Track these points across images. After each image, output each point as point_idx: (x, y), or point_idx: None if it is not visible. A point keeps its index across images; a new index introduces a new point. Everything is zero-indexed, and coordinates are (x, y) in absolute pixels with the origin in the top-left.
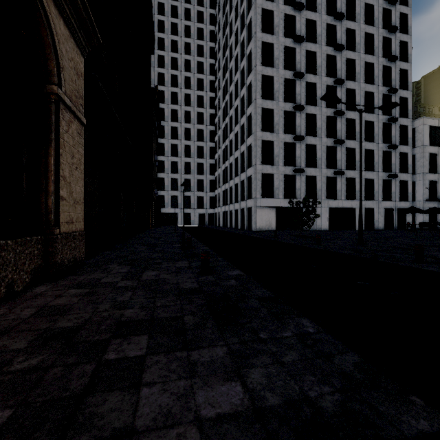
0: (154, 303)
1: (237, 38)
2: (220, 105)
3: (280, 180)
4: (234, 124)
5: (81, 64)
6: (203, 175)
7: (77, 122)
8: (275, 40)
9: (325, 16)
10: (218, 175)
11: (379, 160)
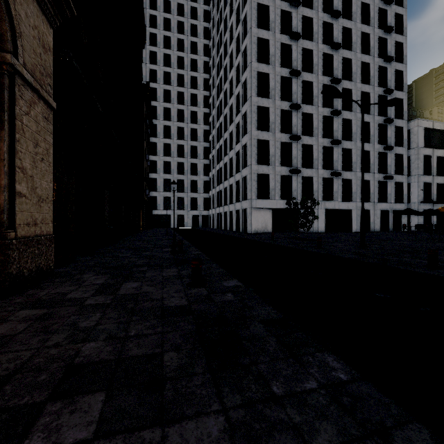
0: (126, 331)
1: (232, 35)
2: (214, 104)
3: (276, 181)
4: (228, 123)
5: (49, 37)
6: (196, 176)
7: (43, 104)
8: (271, 37)
9: (322, 14)
10: (212, 176)
11: (375, 161)
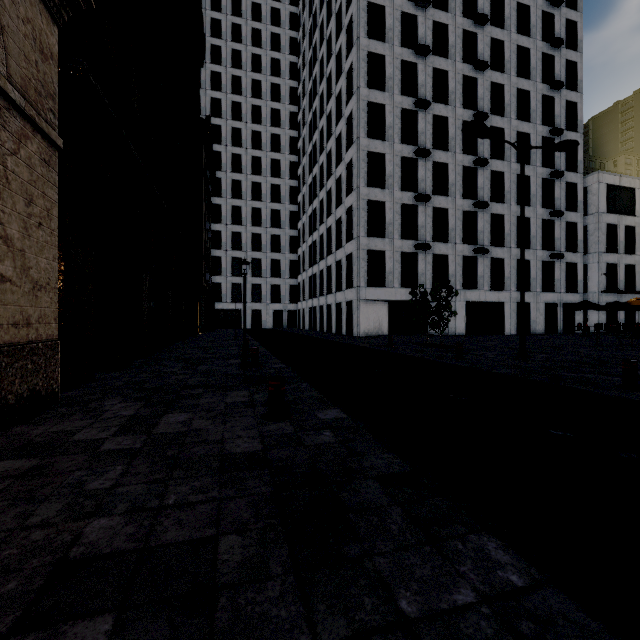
0: (162, 497)
1: (331, 48)
2: (305, 149)
3: (394, 260)
4: (326, 177)
5: (51, 38)
6: (279, 253)
7: (41, 139)
8: (387, 51)
9: (461, 19)
10: (302, 253)
11: (538, 233)
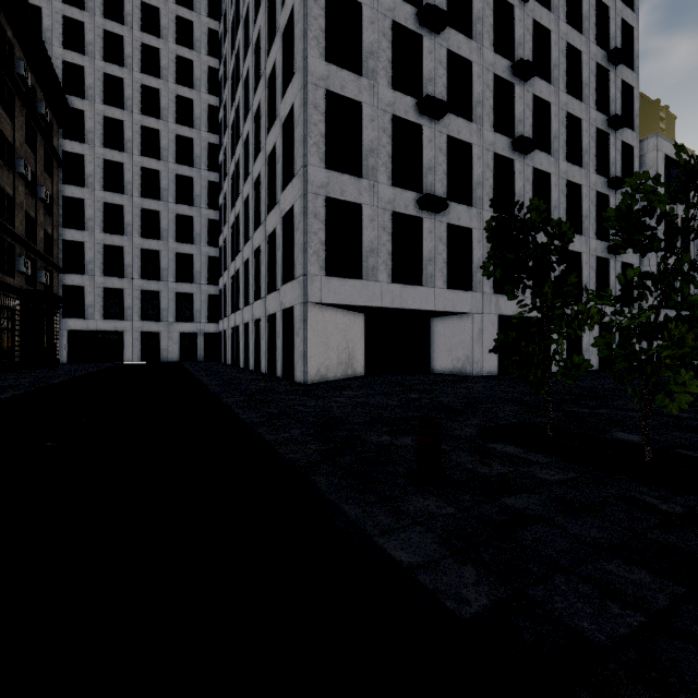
0: None
1: None
2: (227, 71)
3: (380, 226)
4: (252, 91)
5: None
6: (191, 245)
7: None
8: None
9: None
10: (223, 242)
11: (591, 211)
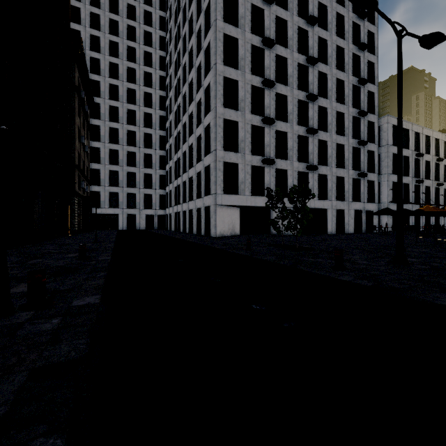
0: None
1: None
2: (171, 83)
3: (246, 172)
4: (188, 103)
5: None
6: (151, 169)
7: None
8: None
9: None
10: (169, 169)
11: (350, 157)
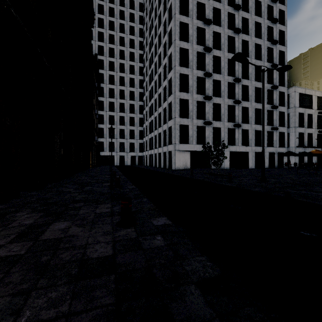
0: (17, 314)
1: (160, 20)
2: (147, 72)
3: (193, 130)
4: (158, 87)
5: None
6: (134, 126)
7: None
8: (190, 21)
9: (227, 6)
10: (145, 126)
11: (265, 117)
